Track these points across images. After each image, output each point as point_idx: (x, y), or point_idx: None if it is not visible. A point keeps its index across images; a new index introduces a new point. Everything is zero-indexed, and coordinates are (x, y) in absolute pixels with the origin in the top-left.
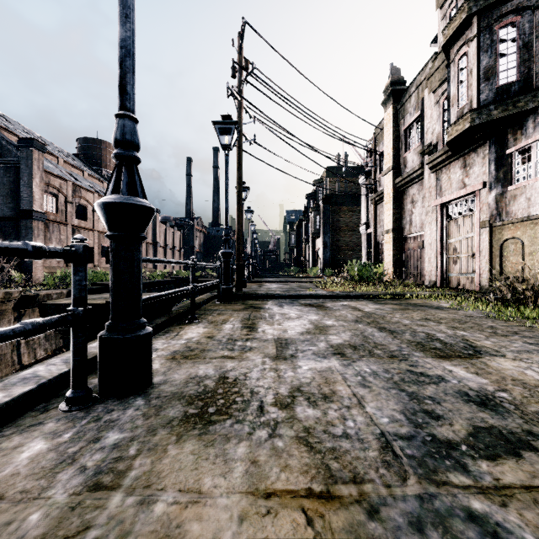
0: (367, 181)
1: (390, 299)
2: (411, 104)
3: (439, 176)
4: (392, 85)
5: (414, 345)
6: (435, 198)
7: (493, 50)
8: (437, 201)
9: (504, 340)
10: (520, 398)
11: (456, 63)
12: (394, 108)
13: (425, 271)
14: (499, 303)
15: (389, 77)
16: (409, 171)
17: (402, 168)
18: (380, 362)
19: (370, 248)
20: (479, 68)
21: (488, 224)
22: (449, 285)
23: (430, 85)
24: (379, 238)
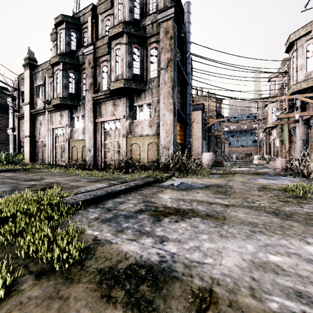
0: (14, 102)
1: (23, 171)
2: (39, 75)
3: (52, 116)
4: (29, 59)
5: (23, 181)
6: (50, 125)
7: (68, 79)
8: (51, 127)
9: (54, 177)
10: (42, 183)
11: (56, 74)
12: (30, 72)
13: (46, 158)
14: (65, 168)
15: (27, 53)
16: (38, 108)
17: (35, 105)
18: (8, 184)
19: (16, 143)
20: (63, 82)
21: (68, 140)
22: (56, 164)
23: (48, 73)
24: (21, 139)
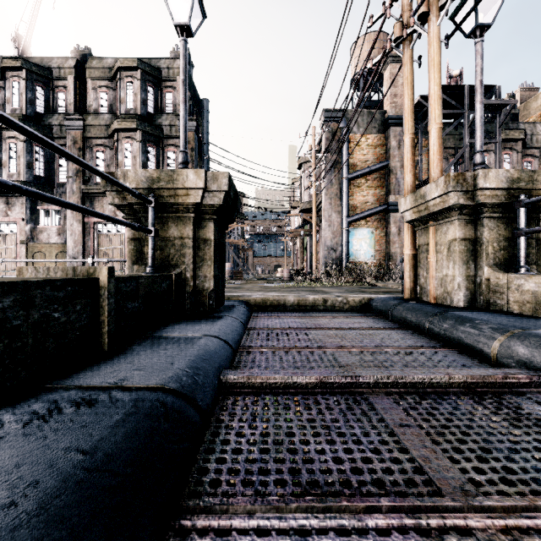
0: None
1: None
2: None
3: None
4: None
5: None
6: None
7: (33, 155)
8: None
9: None
10: None
11: (7, 143)
12: None
13: None
14: None
15: None
16: None
17: None
18: None
19: None
20: (25, 159)
21: (26, 242)
22: None
23: None
24: None
